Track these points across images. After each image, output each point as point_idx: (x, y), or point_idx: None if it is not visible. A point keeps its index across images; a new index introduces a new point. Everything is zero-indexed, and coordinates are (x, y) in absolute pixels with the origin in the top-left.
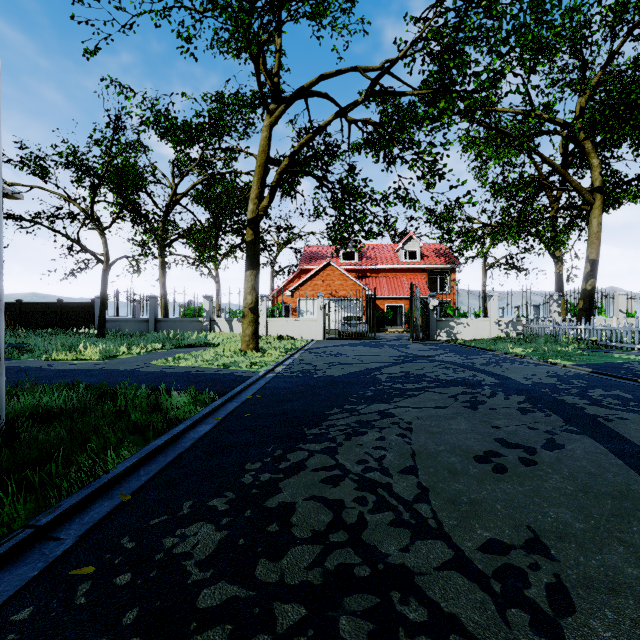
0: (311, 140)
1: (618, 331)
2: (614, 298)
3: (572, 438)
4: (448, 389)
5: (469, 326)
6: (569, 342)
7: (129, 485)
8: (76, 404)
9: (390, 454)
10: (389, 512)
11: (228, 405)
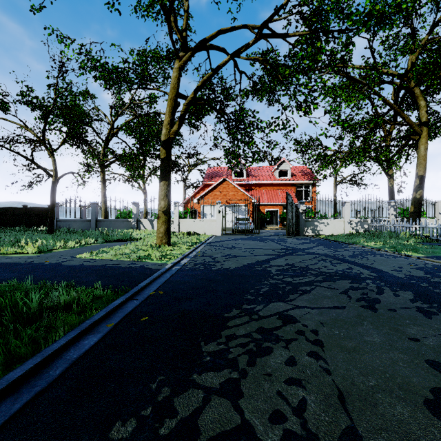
0: (211, 77)
1: None
2: (435, 204)
3: None
4: (335, 283)
5: (329, 225)
6: (407, 237)
7: None
8: None
9: (311, 397)
10: None
11: (128, 304)
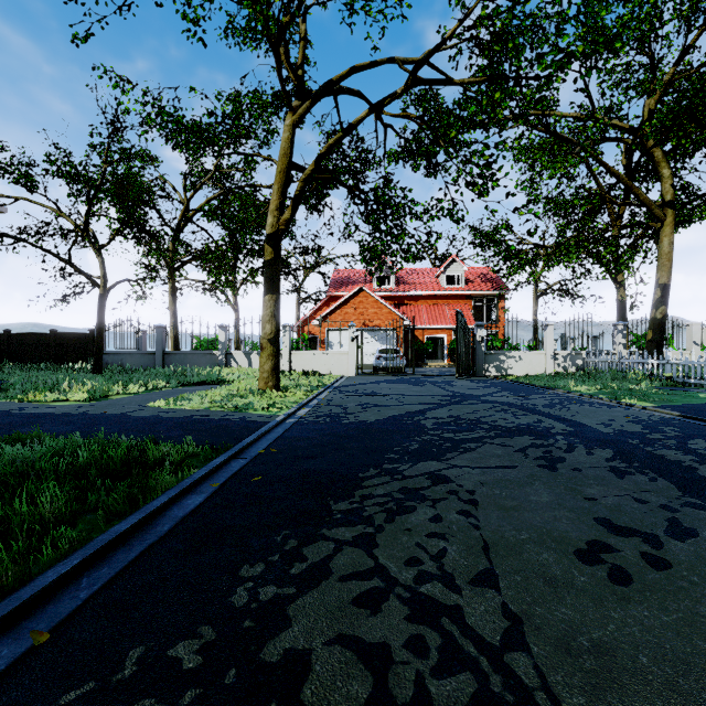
0: (341, 140)
1: (698, 366)
2: (687, 328)
3: (702, 518)
4: (512, 440)
5: (522, 360)
6: (639, 379)
7: (56, 609)
8: (20, 468)
9: (452, 547)
10: (466, 674)
11: (232, 463)
